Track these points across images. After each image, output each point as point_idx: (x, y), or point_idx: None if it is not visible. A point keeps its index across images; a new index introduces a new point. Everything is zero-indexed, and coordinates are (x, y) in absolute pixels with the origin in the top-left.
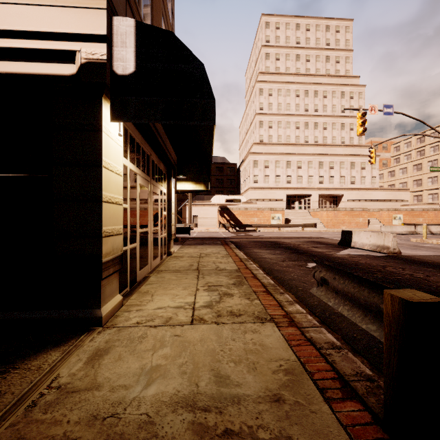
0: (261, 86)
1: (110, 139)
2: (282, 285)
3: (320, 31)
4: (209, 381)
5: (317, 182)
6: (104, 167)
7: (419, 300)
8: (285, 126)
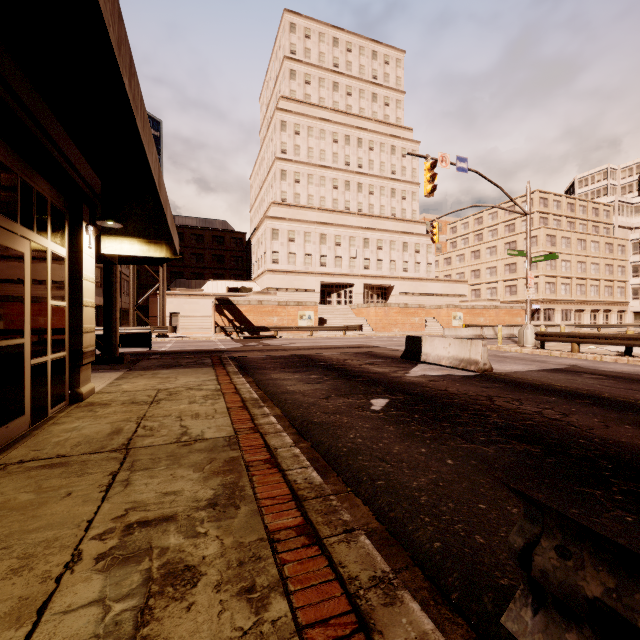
0: (284, 118)
1: None
2: (337, 471)
3: (365, 57)
4: None
5: (362, 267)
6: None
7: None
8: (319, 182)
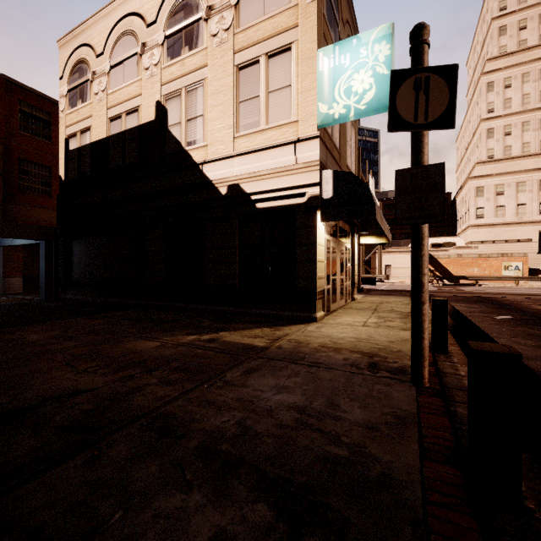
0: (490, 79)
1: (319, 229)
2: None
3: None
4: (365, 336)
5: None
6: (317, 245)
7: (436, 299)
8: (537, 126)
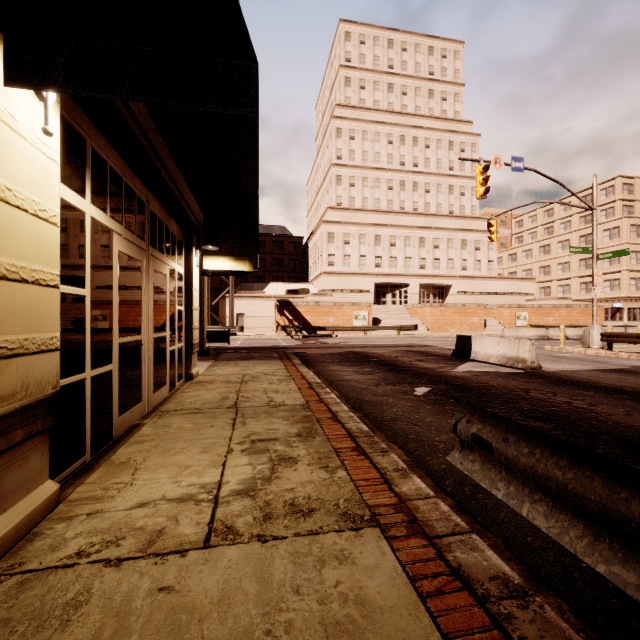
0: (339, 125)
1: (14, 134)
2: (381, 430)
3: (421, 54)
4: None
5: (418, 266)
6: None
7: None
8: (373, 184)
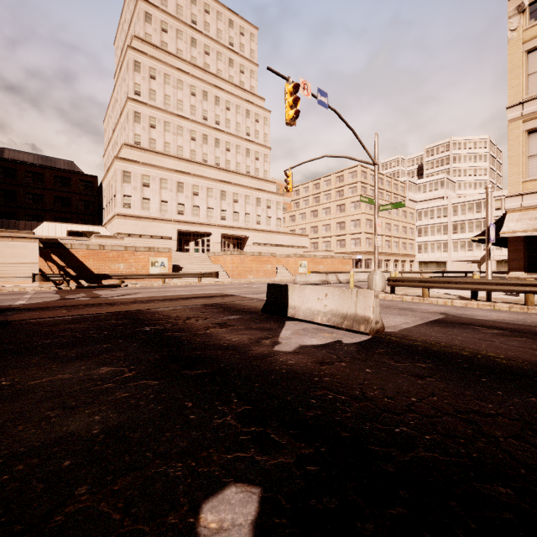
0: (137, 58)
1: None
2: None
3: (223, 23)
4: None
5: (219, 217)
6: None
7: None
8: (176, 131)
